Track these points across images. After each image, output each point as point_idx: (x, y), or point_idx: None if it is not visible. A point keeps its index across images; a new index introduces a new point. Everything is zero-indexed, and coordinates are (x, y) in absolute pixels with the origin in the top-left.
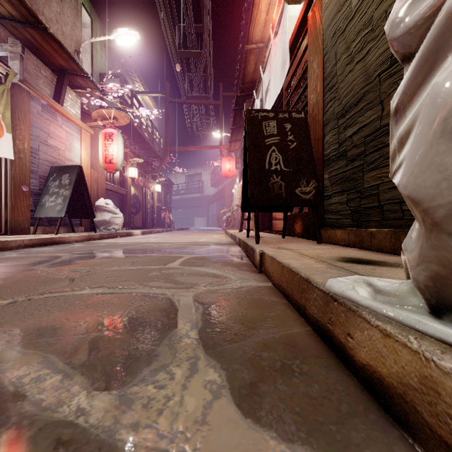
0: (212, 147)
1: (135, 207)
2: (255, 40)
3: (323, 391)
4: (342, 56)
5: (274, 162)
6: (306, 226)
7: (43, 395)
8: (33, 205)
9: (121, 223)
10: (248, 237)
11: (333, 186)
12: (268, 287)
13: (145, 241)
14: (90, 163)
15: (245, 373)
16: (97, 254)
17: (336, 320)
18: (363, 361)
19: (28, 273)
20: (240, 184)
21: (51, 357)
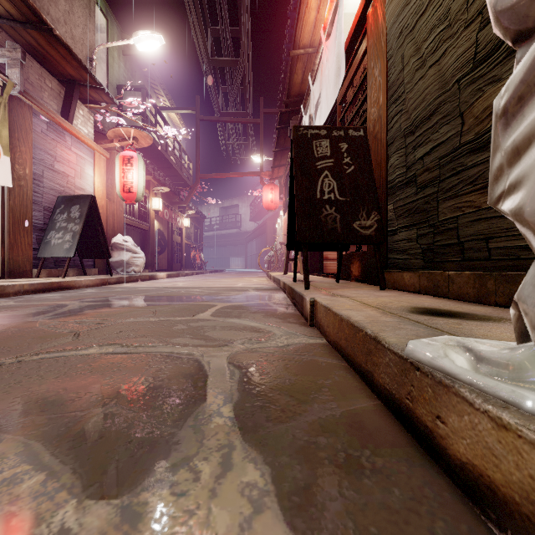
0: (251, 173)
1: (159, 246)
2: (303, 44)
3: (407, 500)
4: (411, 60)
5: (327, 189)
6: (366, 268)
7: (15, 507)
8: (36, 243)
9: (142, 264)
10: (295, 281)
11: (399, 219)
12: (322, 344)
13: (171, 285)
14: (105, 192)
15: (297, 471)
16: (112, 302)
17: (419, 396)
18: (462, 457)
19: (24, 326)
20: (284, 218)
21: (36, 445)
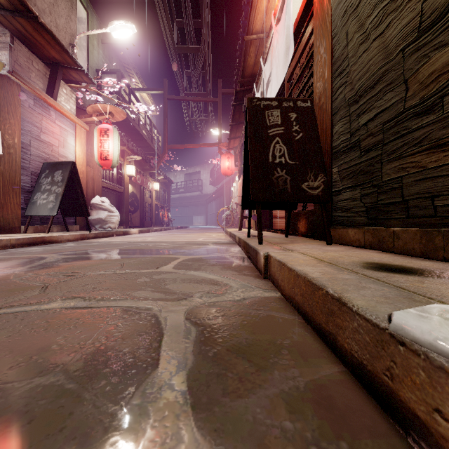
0: (211, 144)
1: (133, 206)
2: (255, 30)
3: None
4: (355, 35)
5: (278, 154)
6: (311, 224)
7: None
8: (24, 203)
9: (117, 221)
10: (249, 237)
11: (344, 180)
12: (277, 298)
13: (141, 240)
14: (85, 160)
15: None
16: (86, 255)
17: (404, 377)
18: None
19: None
20: (239, 182)
21: None
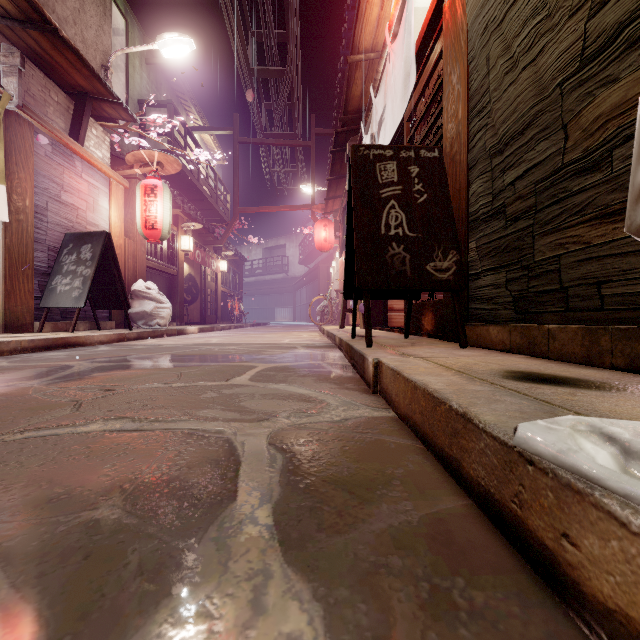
0: (300, 207)
1: (190, 294)
2: (363, 48)
3: None
4: (499, 61)
5: (394, 223)
6: (441, 320)
7: None
8: (39, 290)
9: (168, 316)
10: (354, 337)
11: (484, 259)
12: (389, 418)
13: (203, 342)
14: (123, 229)
15: (361, 615)
16: (128, 363)
17: (532, 501)
18: (607, 601)
19: (13, 394)
20: (341, 260)
21: None
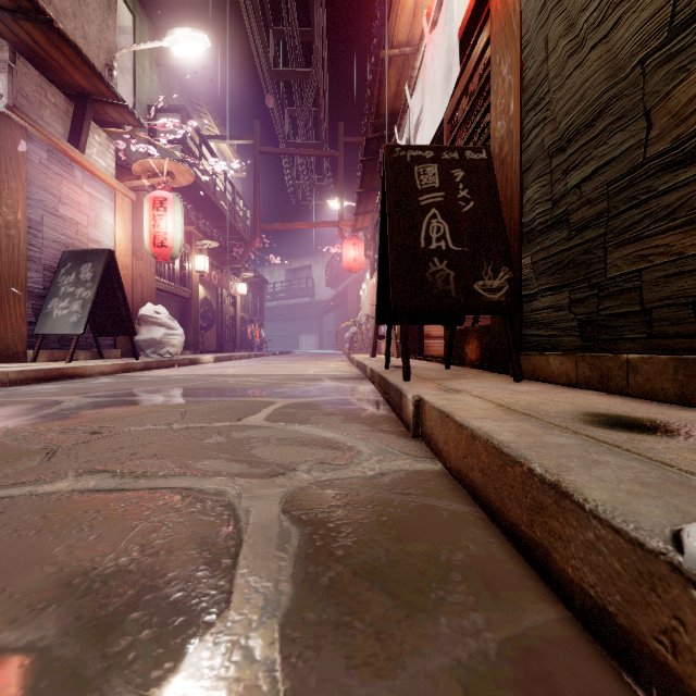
0: (327, 223)
1: (206, 319)
2: (397, 42)
3: None
4: (561, 42)
5: (435, 235)
6: (487, 349)
7: None
8: (32, 315)
9: (180, 344)
10: (388, 368)
11: (541, 277)
12: (436, 473)
13: (218, 373)
14: (130, 247)
15: None
16: (127, 398)
17: None
18: None
19: None
20: (372, 282)
21: None
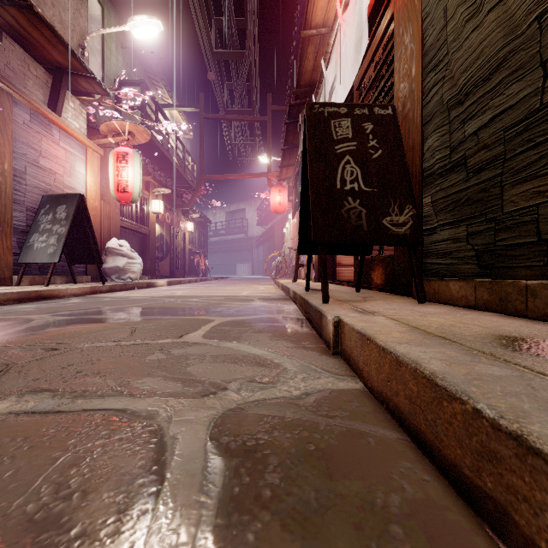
0: (258, 174)
1: (161, 251)
2: (315, 23)
3: None
4: (459, 10)
5: (349, 178)
6: (391, 275)
7: None
8: (17, 247)
9: (139, 271)
10: (308, 291)
11: (441, 213)
12: (358, 392)
13: (169, 294)
14: (98, 193)
15: None
16: (89, 316)
17: None
18: None
19: None
20: (293, 221)
21: None
